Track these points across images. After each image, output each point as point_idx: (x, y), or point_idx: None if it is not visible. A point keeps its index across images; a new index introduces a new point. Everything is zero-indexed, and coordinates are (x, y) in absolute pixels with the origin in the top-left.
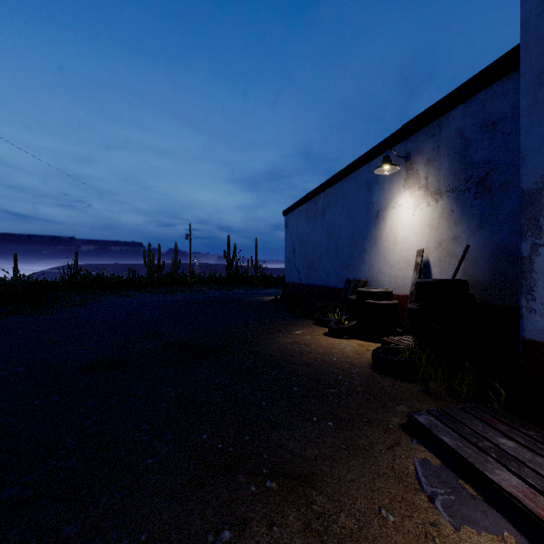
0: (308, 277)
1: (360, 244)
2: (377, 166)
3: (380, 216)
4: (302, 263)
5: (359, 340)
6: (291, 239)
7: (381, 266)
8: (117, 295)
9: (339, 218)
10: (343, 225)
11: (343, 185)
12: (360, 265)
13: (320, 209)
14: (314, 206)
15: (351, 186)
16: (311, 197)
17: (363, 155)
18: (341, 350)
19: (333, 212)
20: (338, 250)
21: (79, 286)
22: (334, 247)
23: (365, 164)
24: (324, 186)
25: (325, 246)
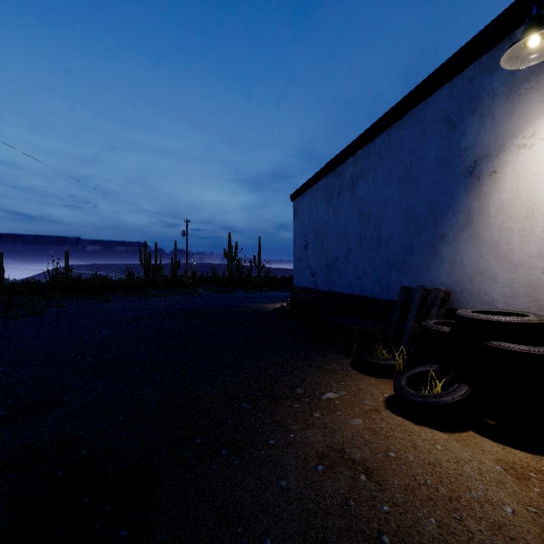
0: (327, 281)
1: (430, 227)
2: (474, 77)
3: (481, 170)
4: (317, 261)
5: (485, 437)
6: (302, 230)
7: (484, 264)
8: (95, 300)
9: (383, 190)
10: (392, 199)
11: (392, 136)
12: (430, 263)
13: (348, 182)
14: (336, 180)
15: (408, 133)
16: (332, 167)
17: (439, 69)
18: (492, 520)
19: (371, 181)
20: (381, 240)
21: (55, 288)
22: (373, 236)
23: (443, 84)
24: (355, 145)
25: (357, 236)
